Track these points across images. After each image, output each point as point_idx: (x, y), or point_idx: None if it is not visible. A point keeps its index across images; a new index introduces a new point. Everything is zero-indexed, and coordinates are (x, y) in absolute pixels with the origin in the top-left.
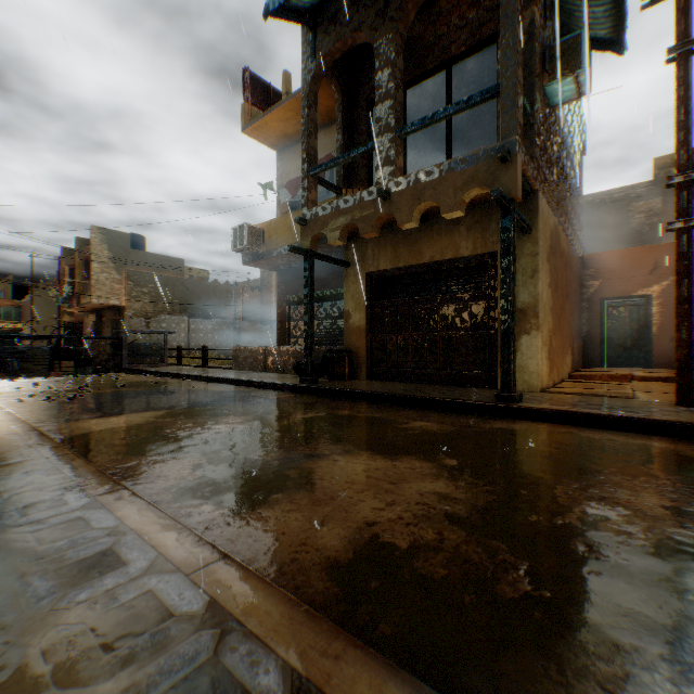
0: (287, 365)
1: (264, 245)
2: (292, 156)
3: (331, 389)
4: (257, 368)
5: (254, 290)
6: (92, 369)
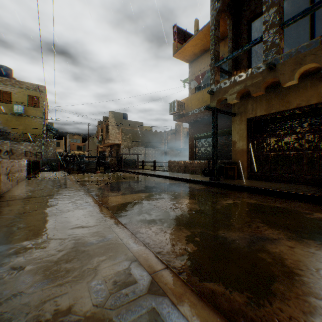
0: (197, 170)
1: (184, 110)
2: (197, 64)
3: (231, 185)
4: (180, 171)
5: (172, 134)
6: (110, 170)
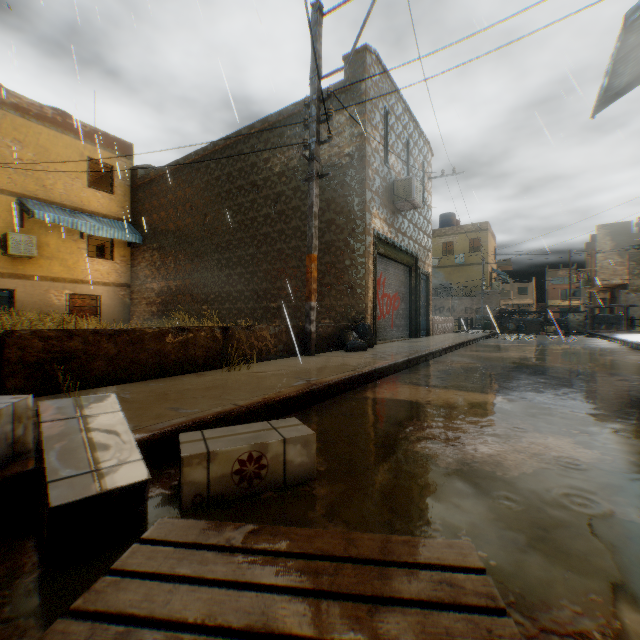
0: None
1: None
2: None
3: None
4: None
5: None
6: (562, 332)
